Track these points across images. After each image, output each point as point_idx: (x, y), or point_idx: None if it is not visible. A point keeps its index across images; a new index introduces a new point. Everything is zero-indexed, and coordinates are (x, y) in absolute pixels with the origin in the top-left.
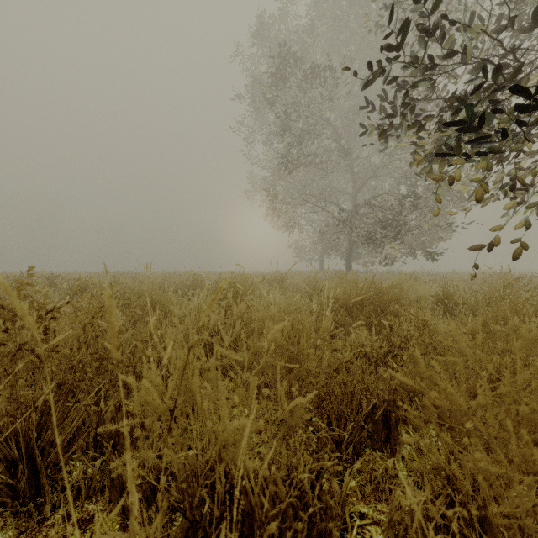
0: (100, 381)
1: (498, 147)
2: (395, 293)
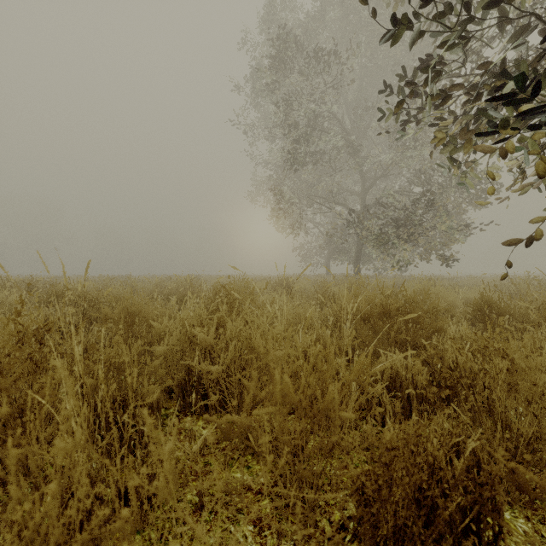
0: None
1: None
2: (432, 303)
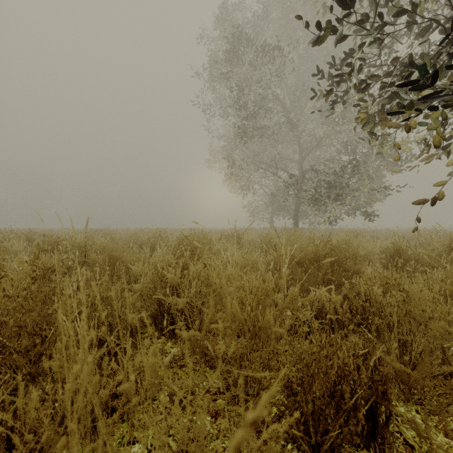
0: (1, 376)
1: (452, 106)
2: (352, 251)
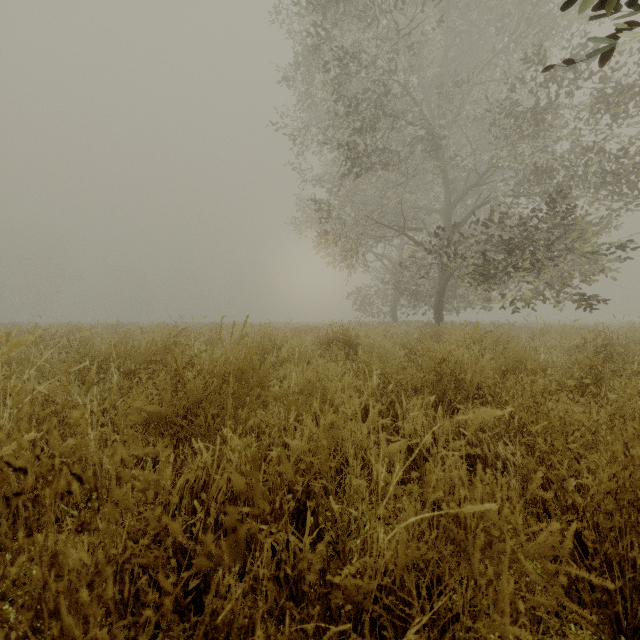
0: None
1: None
2: None
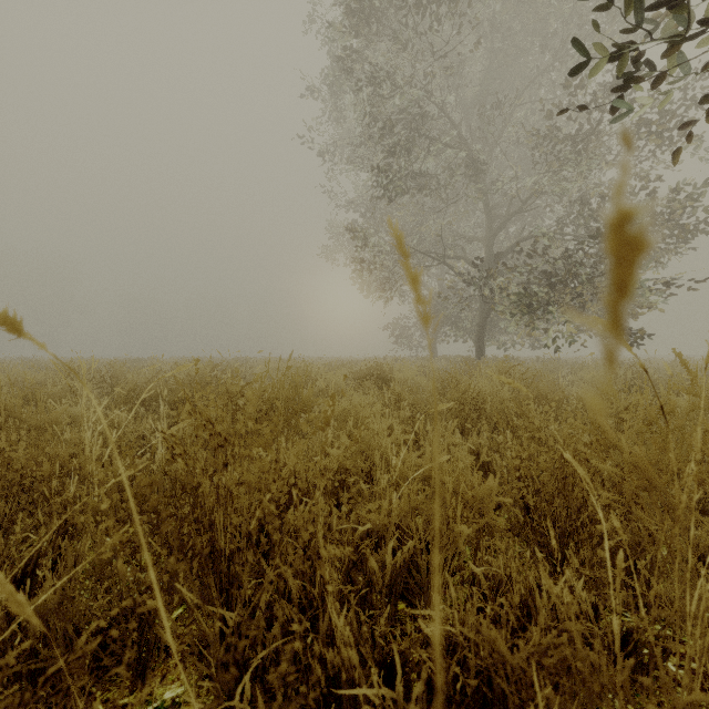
0: None
1: None
2: None
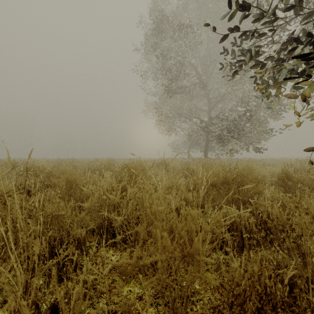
0: None
1: None
2: (254, 176)
